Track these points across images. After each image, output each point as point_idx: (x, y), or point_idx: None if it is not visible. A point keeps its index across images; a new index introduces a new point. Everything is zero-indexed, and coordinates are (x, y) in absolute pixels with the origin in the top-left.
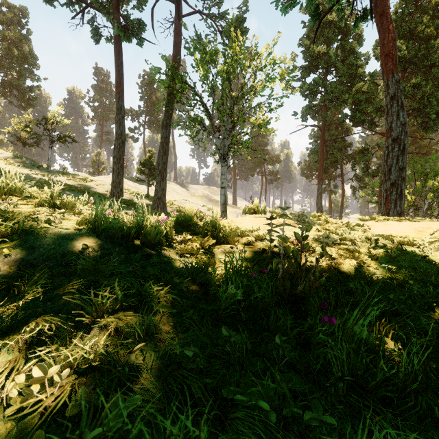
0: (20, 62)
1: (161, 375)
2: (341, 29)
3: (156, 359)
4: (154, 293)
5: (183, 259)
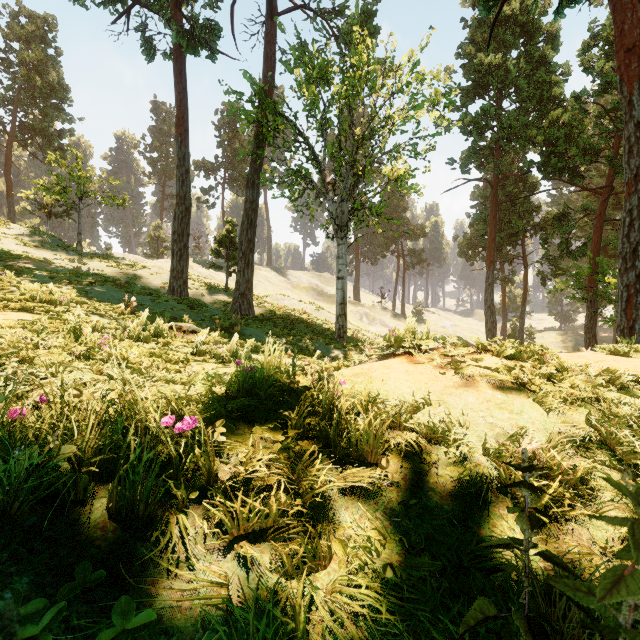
0: (45, 95)
1: None
2: (525, 28)
3: None
4: None
5: (235, 557)
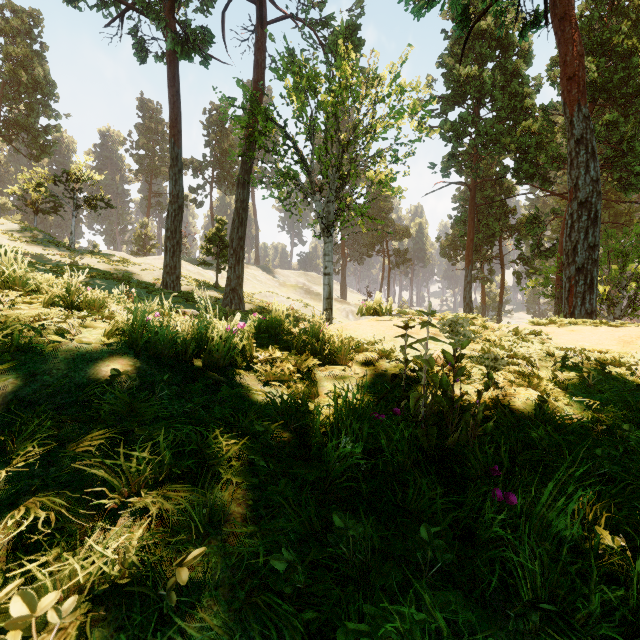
0: (30, 90)
1: (233, 599)
2: (501, 42)
3: (224, 569)
4: (223, 451)
5: (269, 389)
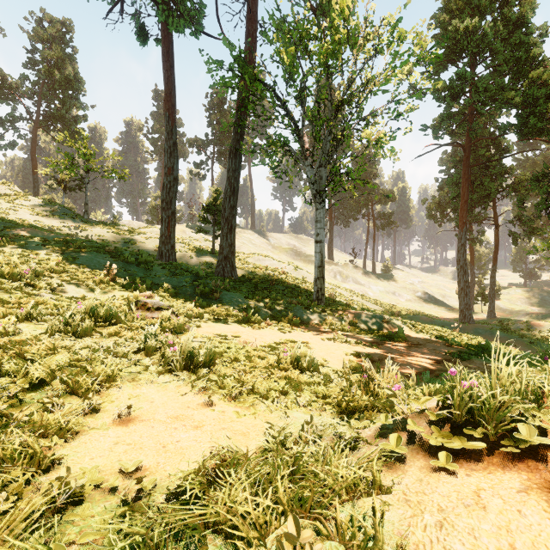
0: (63, 87)
1: None
2: None
3: None
4: None
5: None
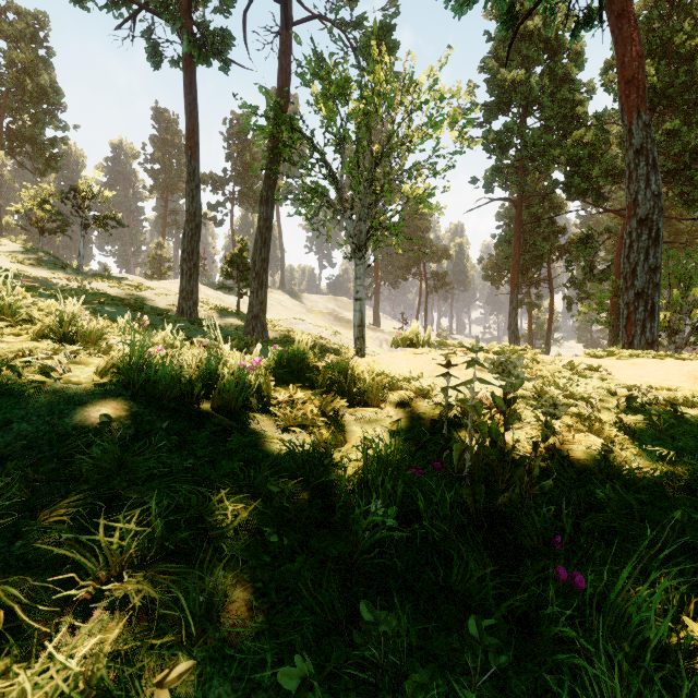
0: (35, 99)
1: None
2: (549, 44)
3: (221, 680)
4: (228, 519)
5: (288, 436)
